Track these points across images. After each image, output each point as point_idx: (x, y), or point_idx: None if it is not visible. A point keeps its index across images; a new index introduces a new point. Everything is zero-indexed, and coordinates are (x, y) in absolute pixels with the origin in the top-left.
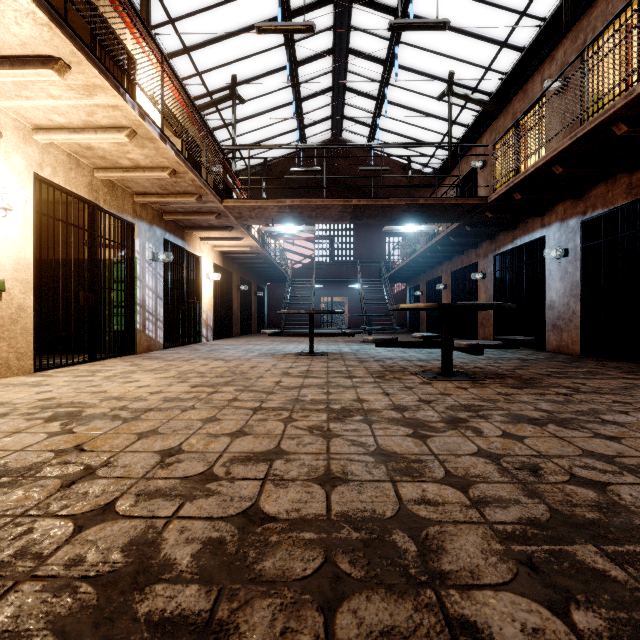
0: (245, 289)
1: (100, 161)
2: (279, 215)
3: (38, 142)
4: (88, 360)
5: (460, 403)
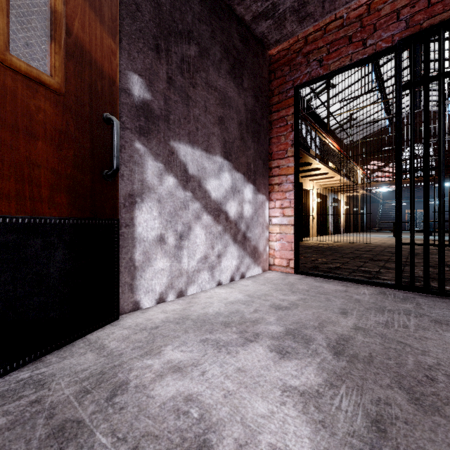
0: (355, 210)
1: (325, 184)
2: (379, 185)
3: (316, 185)
4: (321, 235)
5: (431, 242)
